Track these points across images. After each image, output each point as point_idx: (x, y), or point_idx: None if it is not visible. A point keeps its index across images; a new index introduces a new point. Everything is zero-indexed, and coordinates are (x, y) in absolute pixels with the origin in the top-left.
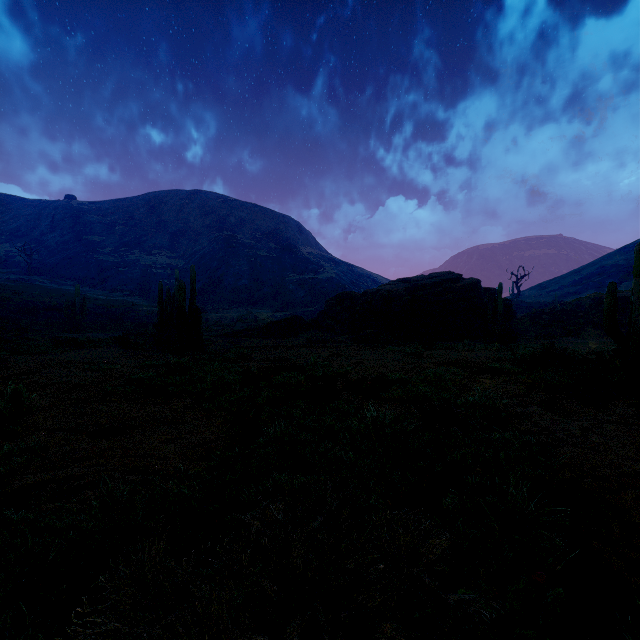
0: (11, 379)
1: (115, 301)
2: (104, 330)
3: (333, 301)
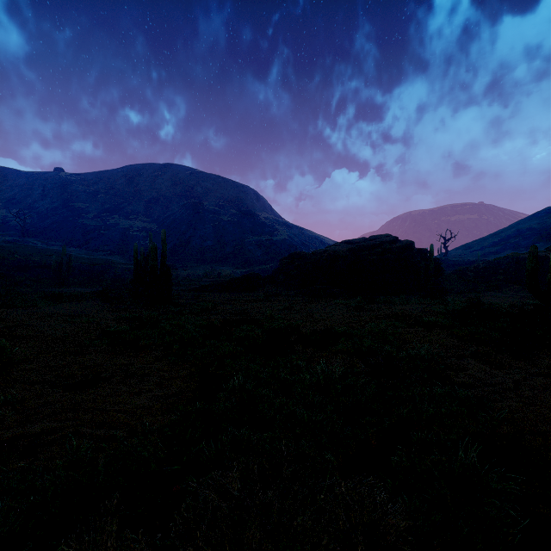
0: (0, 331)
1: (97, 260)
2: (87, 285)
3: (286, 260)
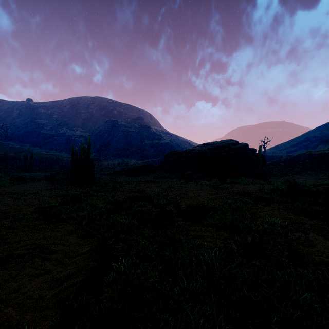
0: None
1: (51, 155)
2: (44, 171)
3: (168, 155)
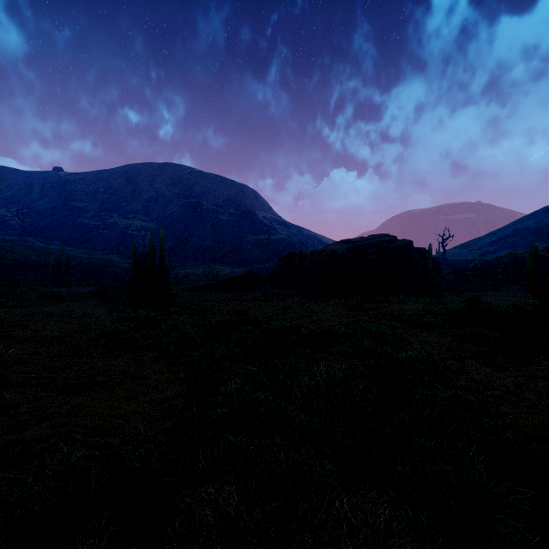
0: None
1: (96, 259)
2: (86, 284)
3: (285, 259)
